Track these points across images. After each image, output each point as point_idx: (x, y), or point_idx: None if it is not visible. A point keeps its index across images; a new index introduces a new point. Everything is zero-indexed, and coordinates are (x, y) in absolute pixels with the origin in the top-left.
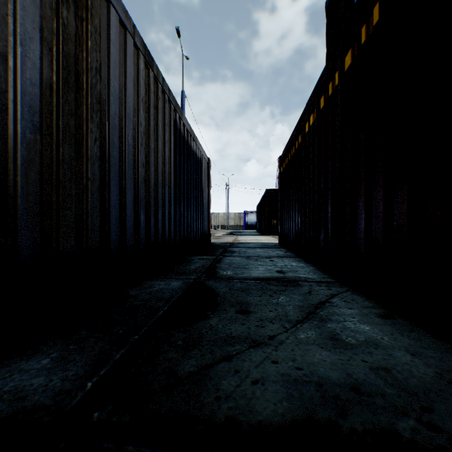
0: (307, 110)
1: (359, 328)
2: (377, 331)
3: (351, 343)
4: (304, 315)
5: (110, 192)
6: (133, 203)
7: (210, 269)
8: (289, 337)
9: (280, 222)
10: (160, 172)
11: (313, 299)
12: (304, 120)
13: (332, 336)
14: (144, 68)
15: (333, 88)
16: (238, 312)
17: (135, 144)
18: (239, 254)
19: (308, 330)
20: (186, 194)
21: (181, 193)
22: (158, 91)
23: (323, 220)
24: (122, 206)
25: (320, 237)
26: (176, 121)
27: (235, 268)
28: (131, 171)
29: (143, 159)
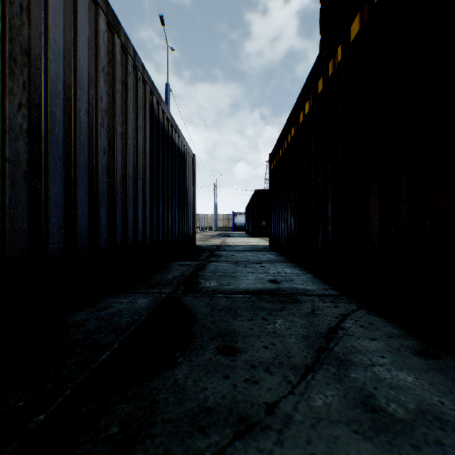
0: (302, 98)
1: (398, 378)
2: (427, 385)
3: (399, 417)
4: (314, 354)
5: (49, 181)
6: (88, 197)
7: (190, 279)
8: (299, 407)
9: (270, 224)
10: (131, 163)
11: (319, 323)
12: (297, 110)
13: (364, 400)
14: (106, 31)
15: (335, 67)
16: (219, 351)
17: (93, 123)
18: (226, 259)
19: (326, 388)
20: (167, 191)
21: (159, 190)
22: (128, 64)
23: (321, 221)
24: (71, 201)
25: (317, 240)
26: (152, 106)
27: (220, 277)
28: (86, 156)
29: (104, 143)
